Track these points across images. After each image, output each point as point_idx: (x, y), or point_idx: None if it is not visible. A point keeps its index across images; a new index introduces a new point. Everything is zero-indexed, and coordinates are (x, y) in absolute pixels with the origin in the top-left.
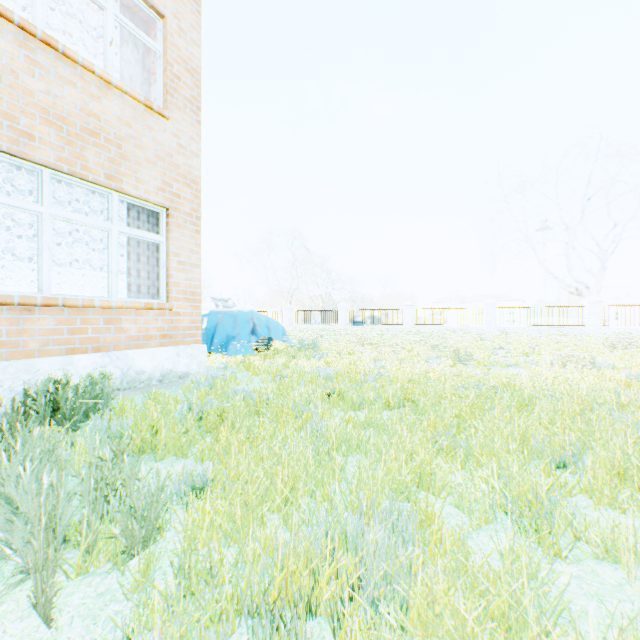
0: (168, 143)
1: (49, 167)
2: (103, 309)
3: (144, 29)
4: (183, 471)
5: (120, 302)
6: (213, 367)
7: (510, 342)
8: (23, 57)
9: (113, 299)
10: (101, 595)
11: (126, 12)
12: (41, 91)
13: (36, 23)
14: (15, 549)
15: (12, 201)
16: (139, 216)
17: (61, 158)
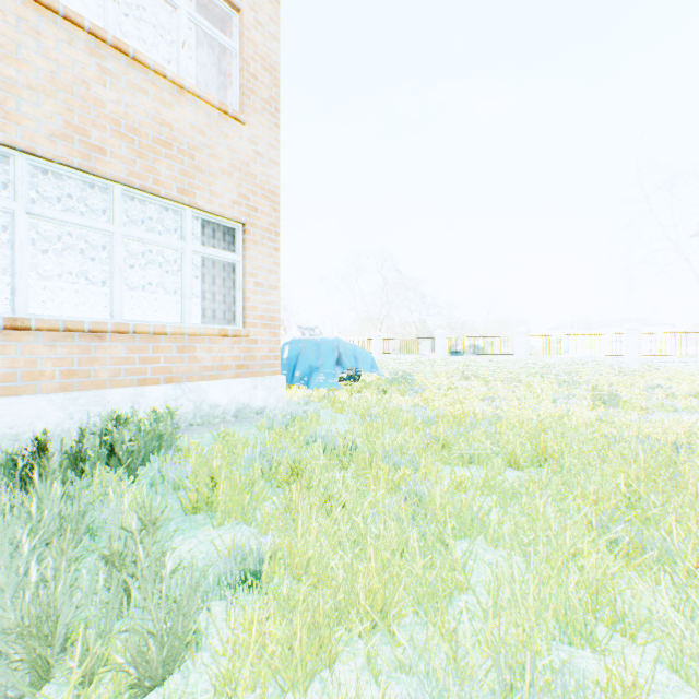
0: (244, 151)
1: (121, 183)
2: (175, 336)
3: (220, 29)
4: (237, 549)
5: (193, 328)
6: (294, 401)
7: (667, 378)
8: (94, 66)
9: (186, 325)
10: None
11: (201, 12)
12: (112, 101)
13: (108, 29)
14: (6, 657)
15: (84, 221)
16: (214, 234)
17: (132, 172)
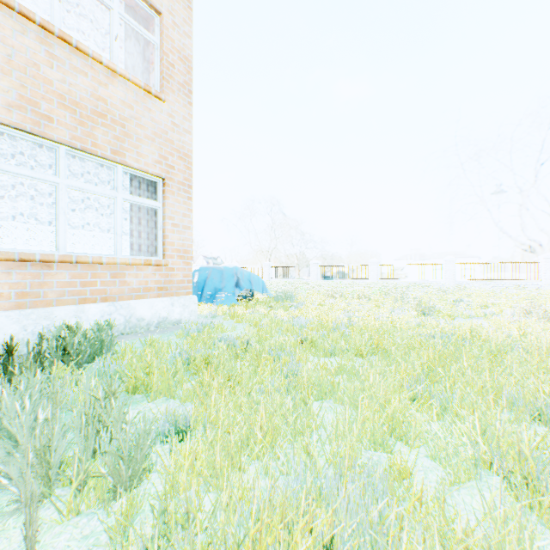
0: (164, 122)
1: (65, 144)
2: (109, 265)
3: (144, 25)
4: (170, 412)
5: (123, 259)
6: (202, 315)
7: (469, 295)
8: (43, 52)
9: (118, 256)
10: (85, 538)
11: (129, 11)
12: (58, 80)
13: (54, 23)
14: None
15: (34, 174)
16: (140, 185)
17: (75, 137)
